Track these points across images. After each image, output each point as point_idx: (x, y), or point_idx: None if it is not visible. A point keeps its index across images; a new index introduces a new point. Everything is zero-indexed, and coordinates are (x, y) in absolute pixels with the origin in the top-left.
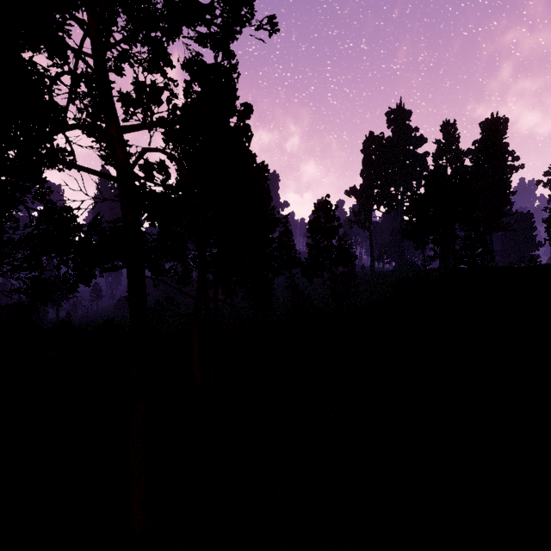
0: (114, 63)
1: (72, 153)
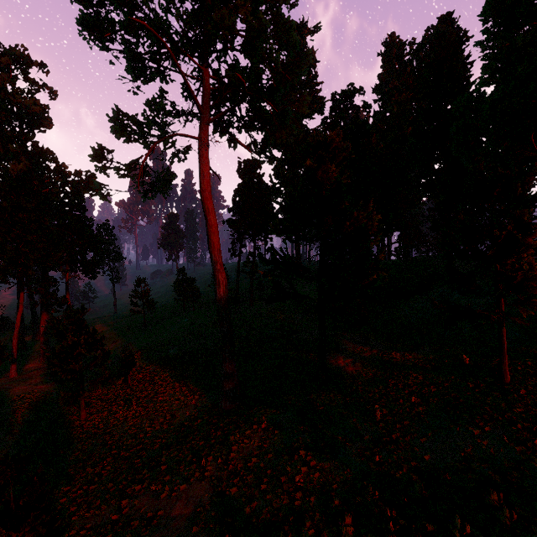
0: None
1: None
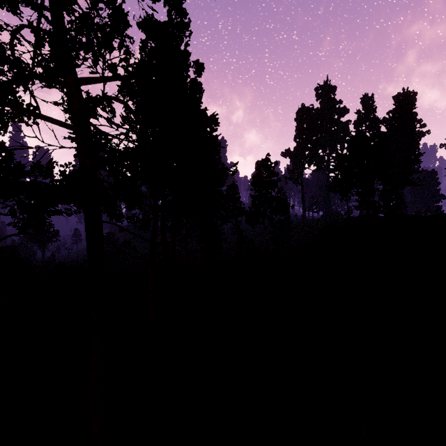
0: (75, 23)
1: (37, 108)
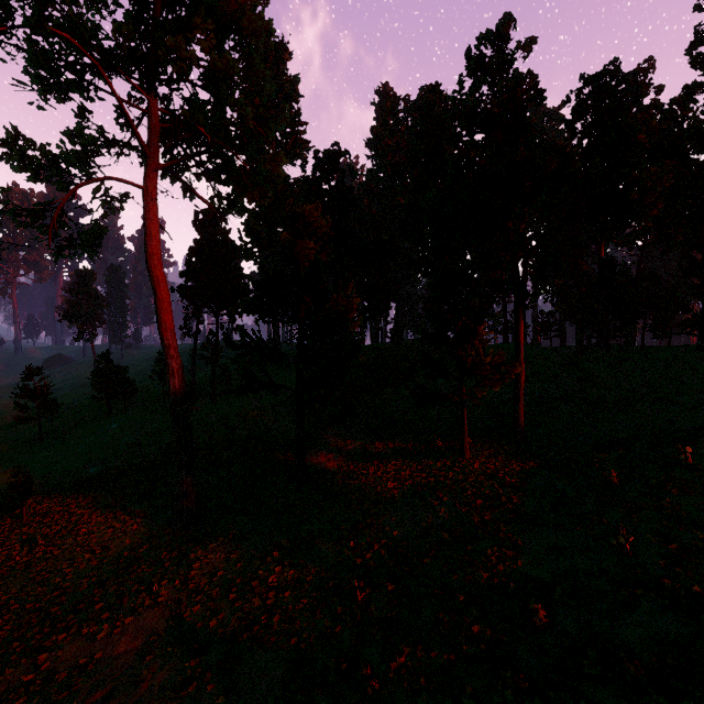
0: None
1: None
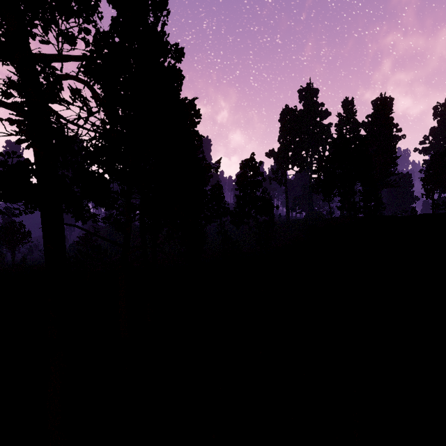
0: None
1: None
